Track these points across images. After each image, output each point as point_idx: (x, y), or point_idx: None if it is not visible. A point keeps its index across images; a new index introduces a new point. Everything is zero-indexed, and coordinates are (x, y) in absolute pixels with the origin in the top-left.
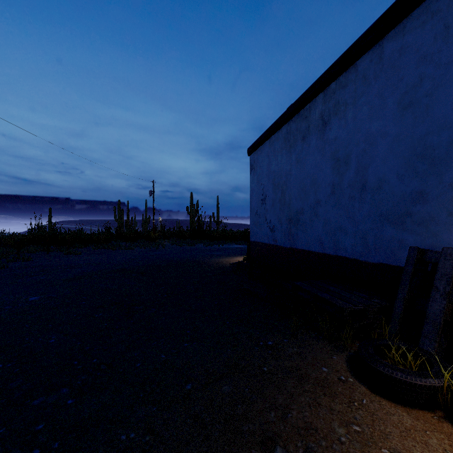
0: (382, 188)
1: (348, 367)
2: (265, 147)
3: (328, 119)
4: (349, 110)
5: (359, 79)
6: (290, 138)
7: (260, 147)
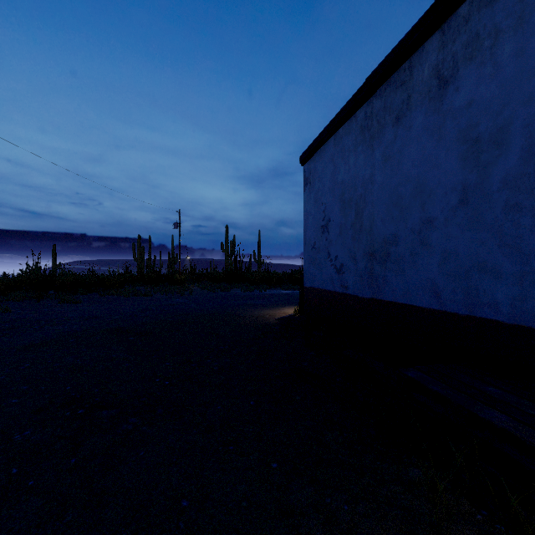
0: None
1: None
2: (328, 148)
3: (453, 72)
4: (505, 42)
5: None
6: (372, 125)
7: (320, 150)
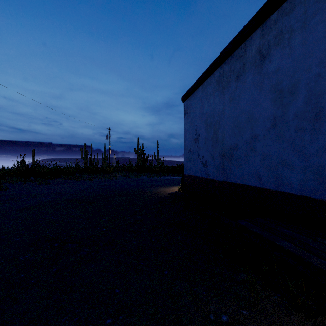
0: None
1: None
2: (198, 93)
3: (268, 51)
4: (296, 36)
5: None
6: (223, 80)
7: (193, 93)
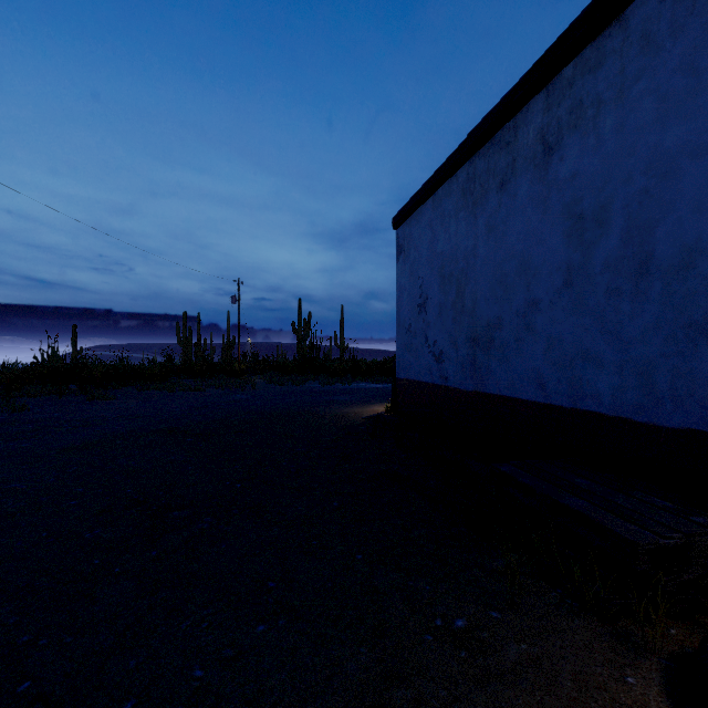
0: (694, 267)
1: None
2: (426, 211)
3: (557, 139)
4: (606, 114)
5: (631, 45)
6: (474, 188)
7: (416, 212)
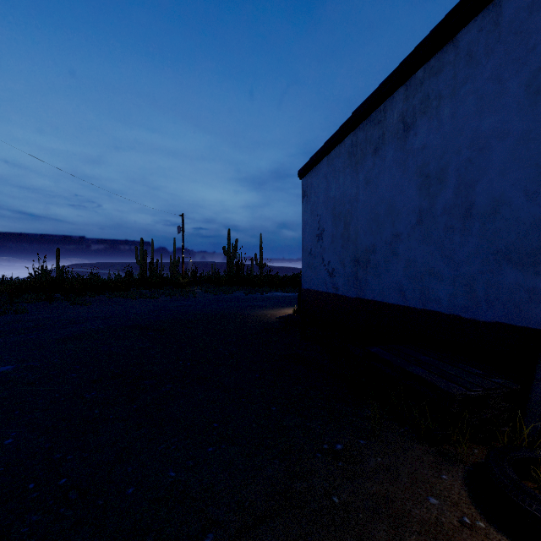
0: (499, 213)
1: (470, 496)
2: (322, 167)
3: (413, 121)
4: (445, 105)
5: (460, 59)
6: (356, 152)
7: (316, 167)
